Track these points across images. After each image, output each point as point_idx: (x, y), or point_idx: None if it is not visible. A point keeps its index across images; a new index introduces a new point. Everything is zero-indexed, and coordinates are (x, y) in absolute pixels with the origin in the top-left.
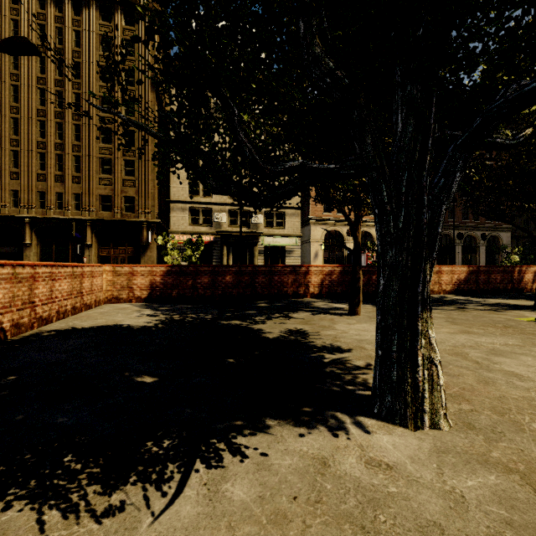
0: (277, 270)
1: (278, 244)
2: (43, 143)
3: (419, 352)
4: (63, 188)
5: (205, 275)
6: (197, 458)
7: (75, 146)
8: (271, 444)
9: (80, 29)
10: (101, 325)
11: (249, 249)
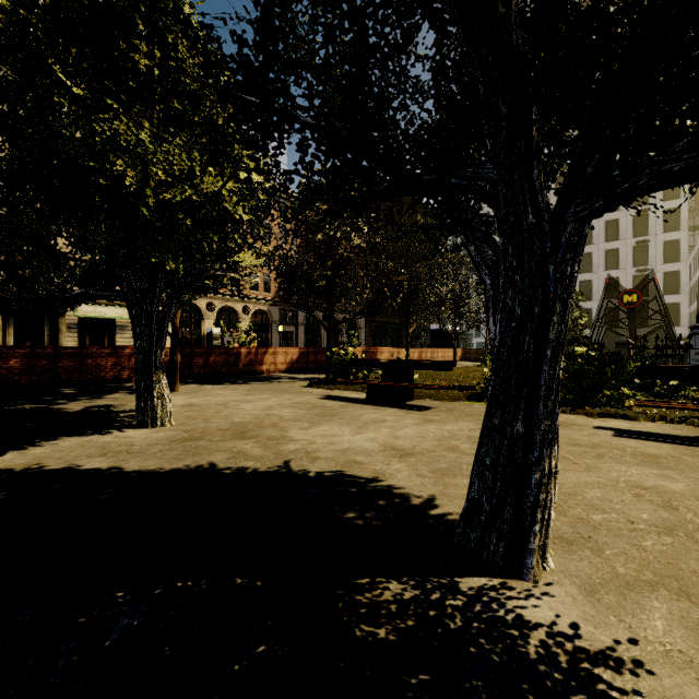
0: (91, 352)
1: (103, 317)
2: None
3: (155, 391)
4: None
5: None
6: (9, 450)
7: None
8: (61, 442)
9: None
10: None
11: (49, 320)
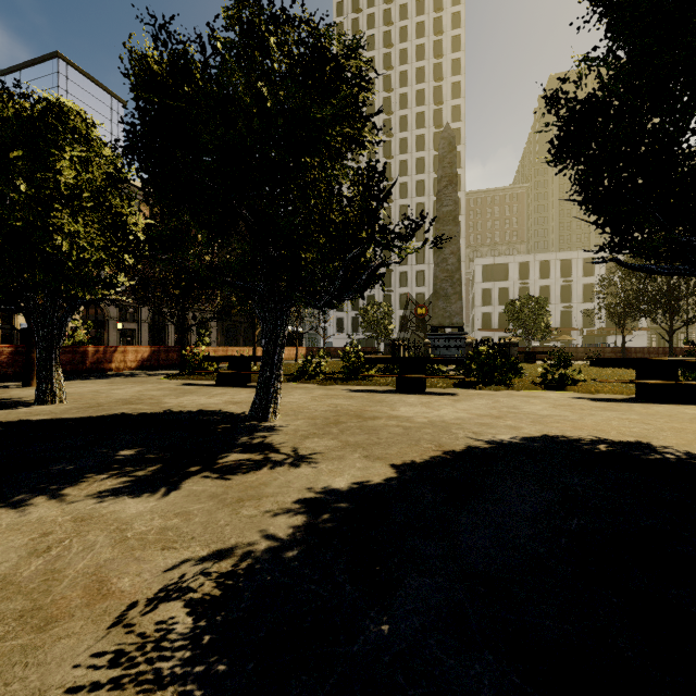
0: None
1: None
2: None
3: (54, 378)
4: None
5: None
6: None
7: None
8: None
9: None
10: None
11: None
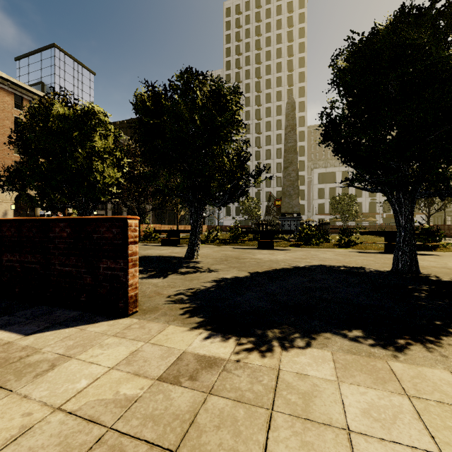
0: None
1: None
2: None
3: None
4: None
5: None
6: None
7: None
8: None
9: None
10: None
11: None
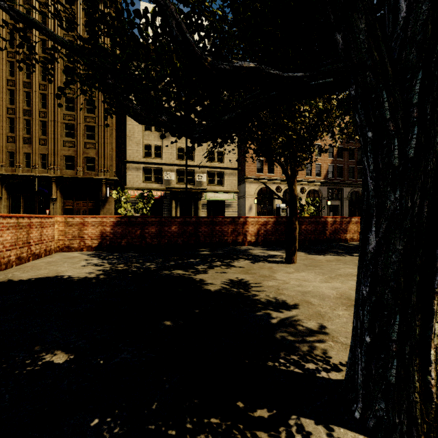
0: (218, 220)
1: (219, 199)
2: (12, 109)
3: (432, 342)
4: (30, 148)
5: (152, 225)
6: None
7: (42, 112)
8: None
9: (46, 11)
10: (41, 276)
11: (194, 203)
